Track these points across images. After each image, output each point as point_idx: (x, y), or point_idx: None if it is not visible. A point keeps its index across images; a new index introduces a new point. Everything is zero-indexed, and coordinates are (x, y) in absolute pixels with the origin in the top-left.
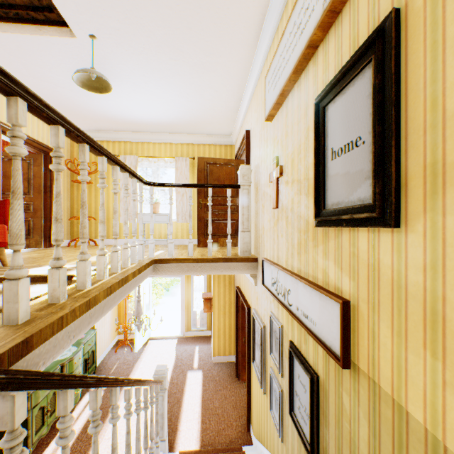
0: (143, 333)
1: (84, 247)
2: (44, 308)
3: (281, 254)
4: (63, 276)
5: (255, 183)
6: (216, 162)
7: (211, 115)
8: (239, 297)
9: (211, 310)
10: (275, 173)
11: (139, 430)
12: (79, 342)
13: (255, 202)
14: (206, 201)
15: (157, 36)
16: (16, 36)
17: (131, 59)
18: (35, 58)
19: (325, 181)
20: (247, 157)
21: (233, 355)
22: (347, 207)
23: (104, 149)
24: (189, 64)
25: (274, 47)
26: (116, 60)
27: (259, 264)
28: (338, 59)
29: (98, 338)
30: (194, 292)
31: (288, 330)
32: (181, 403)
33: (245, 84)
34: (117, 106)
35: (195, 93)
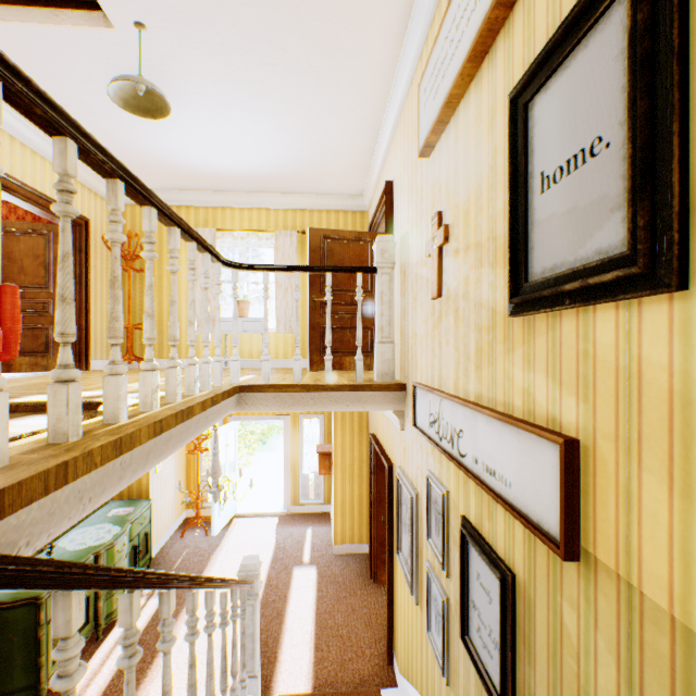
0: (225, 507)
1: (115, 354)
2: (38, 450)
3: (447, 372)
4: (75, 396)
5: (400, 264)
6: (339, 237)
7: (331, 161)
8: (375, 451)
9: (330, 471)
10: (436, 239)
11: (212, 660)
12: (125, 519)
13: (400, 295)
14: (322, 297)
15: (242, 23)
16: (19, 27)
17: (202, 66)
18: (52, 66)
19: (528, 234)
20: (388, 225)
21: (365, 542)
22: (574, 269)
23: (152, 193)
24: (294, 71)
25: (433, 34)
26: (179, 67)
27: (409, 395)
28: (553, 12)
29: (155, 514)
30: (304, 446)
31: (458, 498)
32: (283, 617)
33: (384, 107)
34: (182, 147)
35: (305, 123)
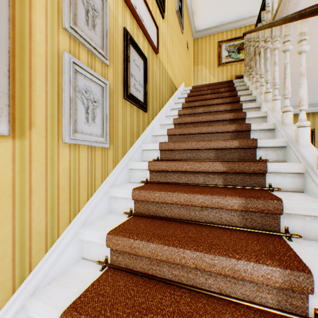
0: None
1: None
2: None
3: None
4: None
5: None
6: None
7: None
8: None
9: None
10: None
11: None
12: None
13: None
14: None
15: None
16: None
17: None
18: None
19: None
20: None
21: None
22: None
23: None
24: None
25: None
26: None
27: None
28: None
29: None
30: None
31: (118, 15)
32: None
33: None
34: None
35: None
